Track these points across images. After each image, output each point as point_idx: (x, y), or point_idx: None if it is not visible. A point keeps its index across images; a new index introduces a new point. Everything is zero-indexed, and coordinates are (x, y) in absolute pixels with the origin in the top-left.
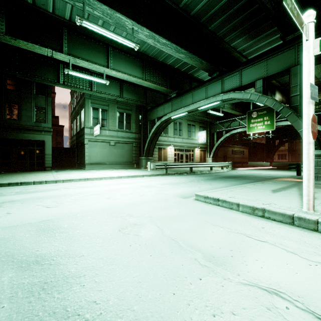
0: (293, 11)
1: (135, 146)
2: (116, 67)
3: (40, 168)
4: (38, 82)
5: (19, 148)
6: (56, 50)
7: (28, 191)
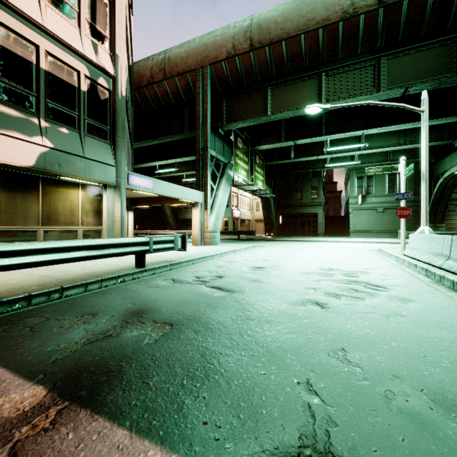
0: (376, 171)
1: (413, 210)
2: (368, 145)
3: (315, 235)
4: (312, 171)
5: (302, 219)
6: (319, 154)
7: (302, 243)
